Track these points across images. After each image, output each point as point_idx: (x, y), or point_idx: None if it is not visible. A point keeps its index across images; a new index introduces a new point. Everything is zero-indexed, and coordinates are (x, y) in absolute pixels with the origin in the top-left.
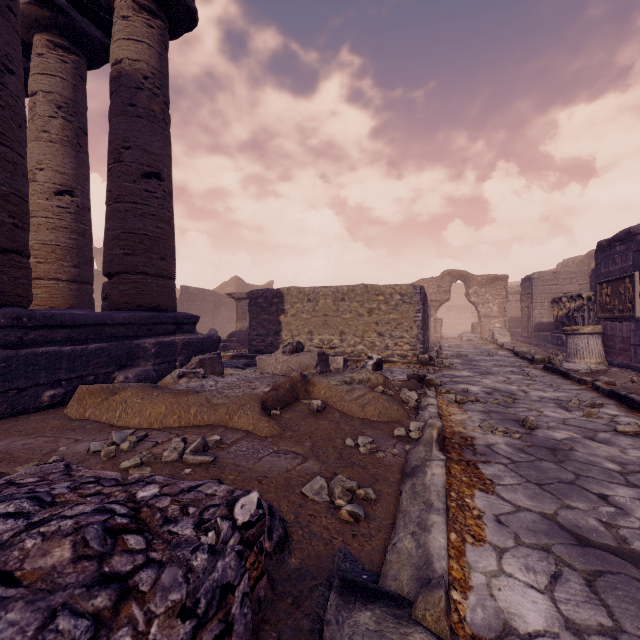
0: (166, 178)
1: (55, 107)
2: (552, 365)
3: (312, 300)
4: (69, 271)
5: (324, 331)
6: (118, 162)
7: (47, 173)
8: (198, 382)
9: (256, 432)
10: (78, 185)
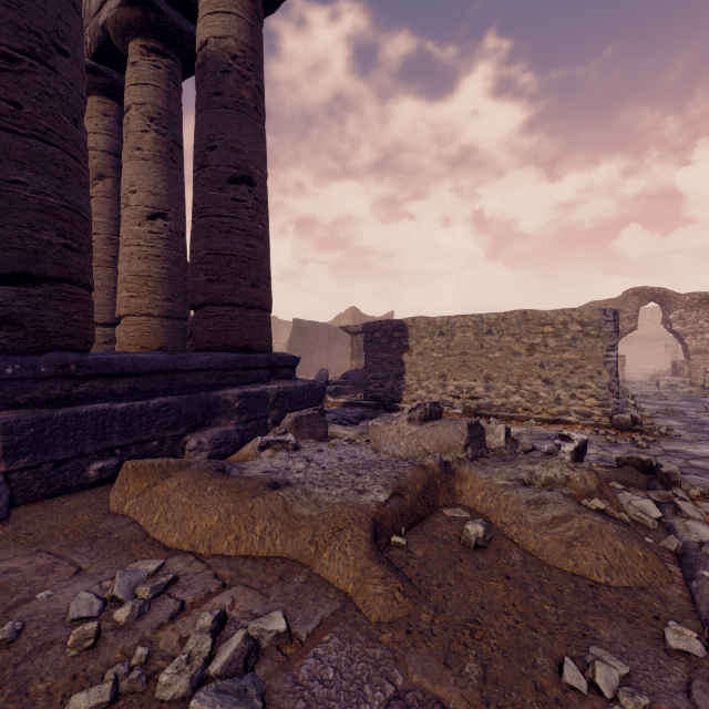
0: (258, 182)
1: (148, 120)
2: None
3: (445, 333)
4: (161, 305)
5: (462, 375)
6: (203, 168)
7: (139, 195)
8: (283, 461)
9: (360, 604)
10: (171, 206)
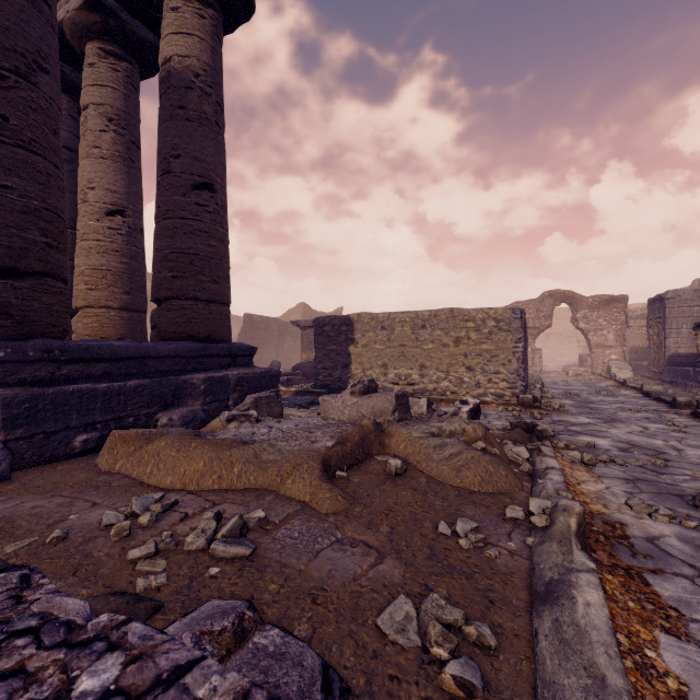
0: (219, 189)
1: (106, 120)
2: None
3: (386, 328)
4: (120, 298)
5: (401, 364)
6: (167, 173)
7: (98, 192)
8: (249, 428)
9: (314, 505)
10: (130, 204)
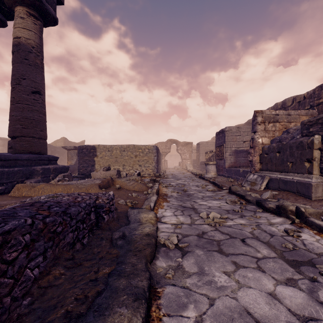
0: (43, 94)
1: None
2: (201, 176)
3: (110, 151)
4: None
5: (116, 164)
6: (18, 84)
7: None
8: (68, 182)
9: None
10: None
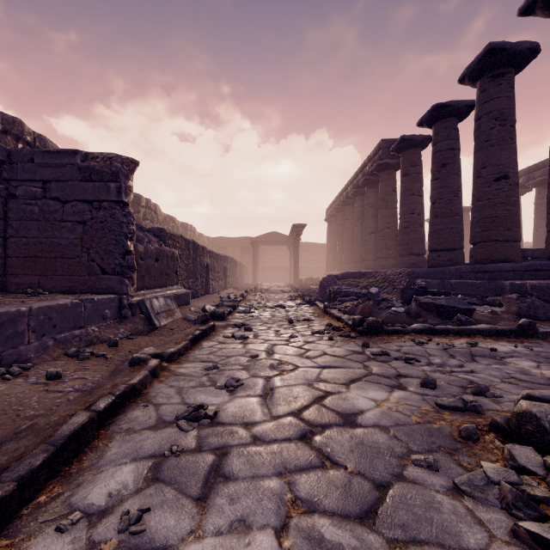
0: None
1: None
2: None
3: None
4: None
5: None
6: None
7: None
8: None
9: None
10: None
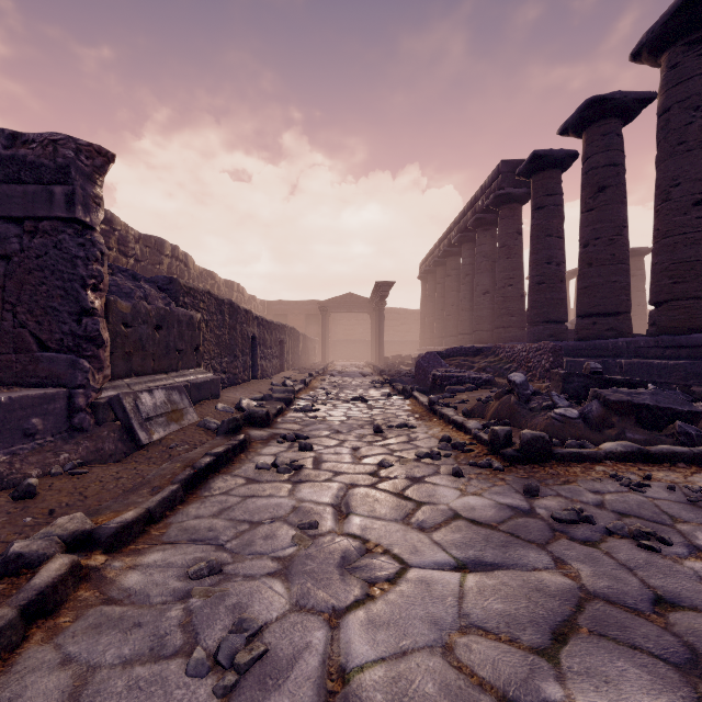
0: None
1: None
2: None
3: None
4: None
5: None
6: None
7: None
8: None
9: None
10: None
